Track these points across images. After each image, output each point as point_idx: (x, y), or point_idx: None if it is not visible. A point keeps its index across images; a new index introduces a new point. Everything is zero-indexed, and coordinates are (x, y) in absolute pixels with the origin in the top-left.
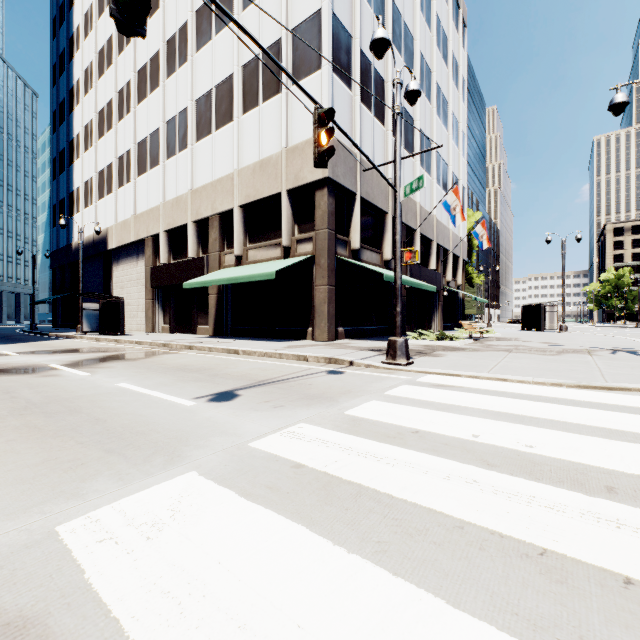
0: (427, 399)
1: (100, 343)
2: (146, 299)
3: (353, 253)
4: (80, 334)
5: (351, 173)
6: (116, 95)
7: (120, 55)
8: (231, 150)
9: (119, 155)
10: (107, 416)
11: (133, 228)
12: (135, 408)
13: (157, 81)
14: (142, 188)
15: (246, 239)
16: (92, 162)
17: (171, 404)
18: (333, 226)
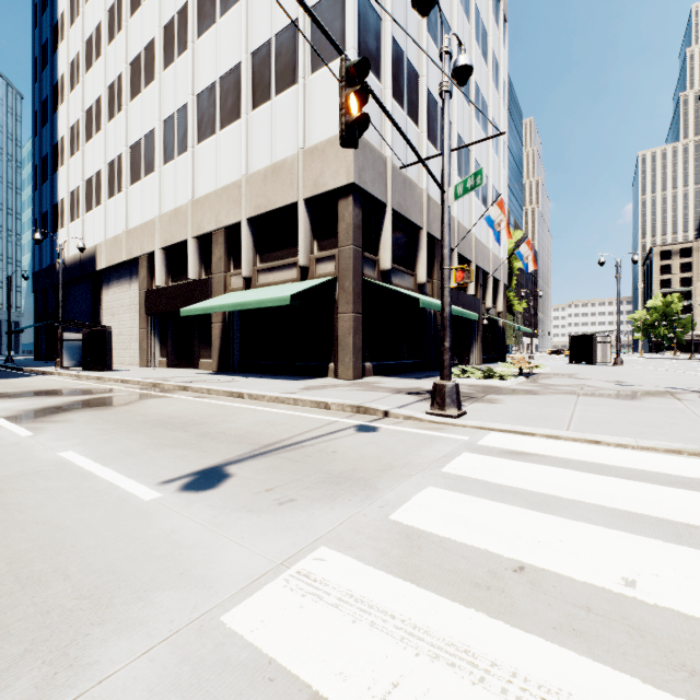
0: (508, 483)
1: (78, 382)
2: (140, 328)
3: (383, 275)
4: (59, 369)
5: (381, 180)
6: (106, 91)
7: (110, 44)
8: (238, 152)
9: (109, 160)
10: (1, 530)
11: (125, 245)
12: (58, 508)
13: (153, 73)
14: (135, 198)
15: (256, 258)
16: (79, 169)
17: (120, 497)
18: (359, 242)
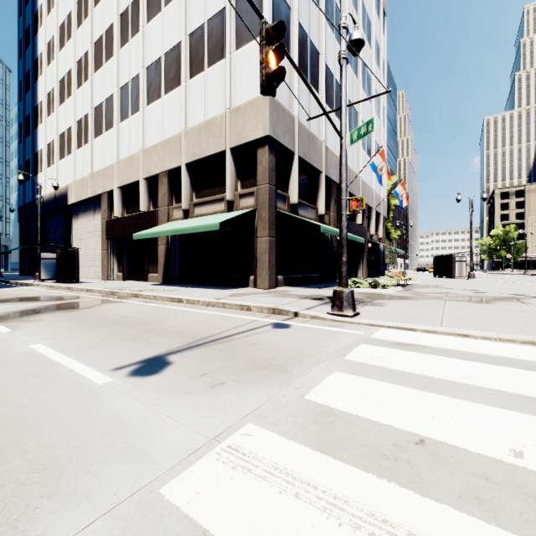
0: (400, 368)
1: (52, 291)
2: (102, 249)
3: (291, 207)
4: (38, 282)
5: (290, 133)
6: (75, 65)
7: (79, 28)
8: (179, 112)
9: (78, 119)
10: None
11: (90, 185)
12: (24, 391)
13: (112, 51)
14: (98, 148)
15: (193, 194)
16: (54, 126)
17: (78, 382)
18: (273, 181)
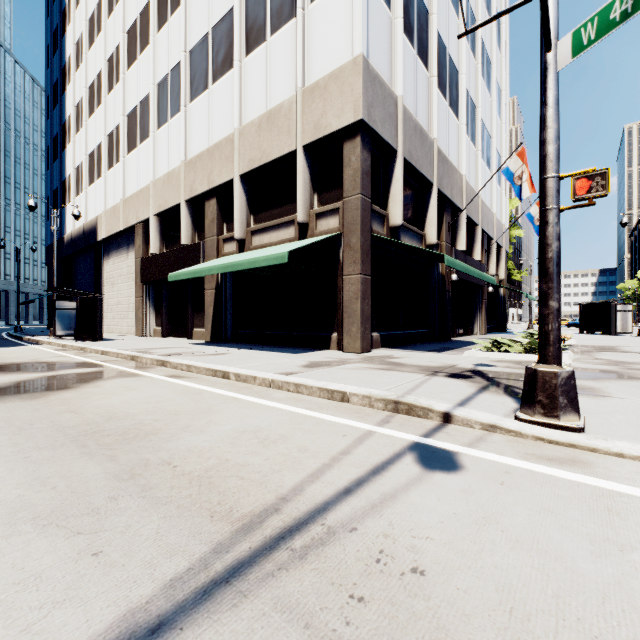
0: None
1: (58, 353)
2: (136, 297)
3: (392, 232)
4: (53, 338)
5: (391, 121)
6: (106, 64)
7: (110, 17)
8: (231, 105)
9: (109, 132)
10: None
11: (122, 214)
12: None
13: (147, 37)
14: (132, 167)
15: (250, 218)
16: (83, 144)
17: None
18: (368, 191)
